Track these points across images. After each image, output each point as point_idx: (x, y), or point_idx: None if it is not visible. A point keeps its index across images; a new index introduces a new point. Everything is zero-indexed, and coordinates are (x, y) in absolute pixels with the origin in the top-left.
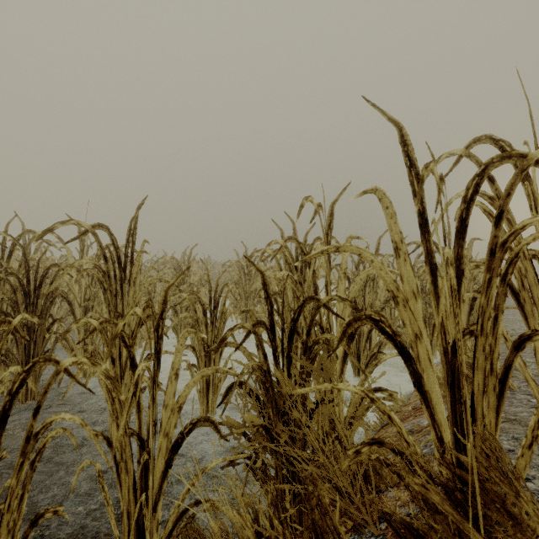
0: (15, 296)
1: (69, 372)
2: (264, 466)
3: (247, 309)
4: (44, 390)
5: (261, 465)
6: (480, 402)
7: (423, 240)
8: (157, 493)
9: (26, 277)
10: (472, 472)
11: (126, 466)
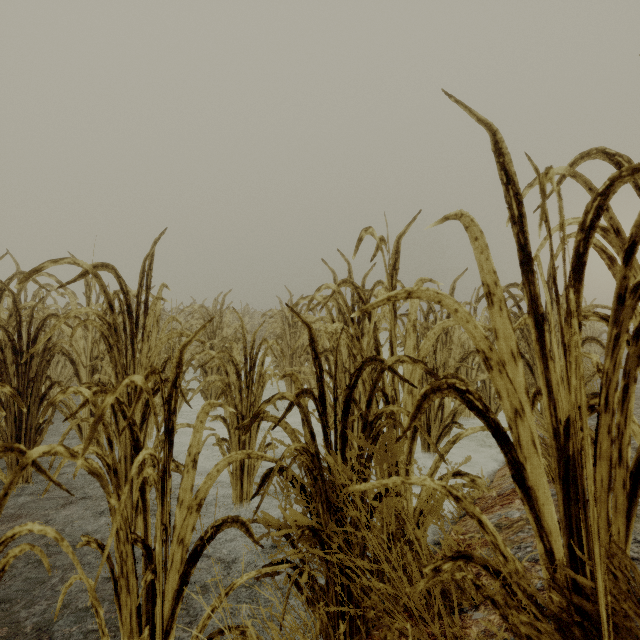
0: (2, 354)
1: (39, 466)
2: (310, 582)
3: (289, 373)
4: (4, 490)
5: (307, 580)
6: (604, 503)
7: (525, 282)
8: (168, 619)
9: (17, 330)
10: (595, 600)
11: (128, 584)
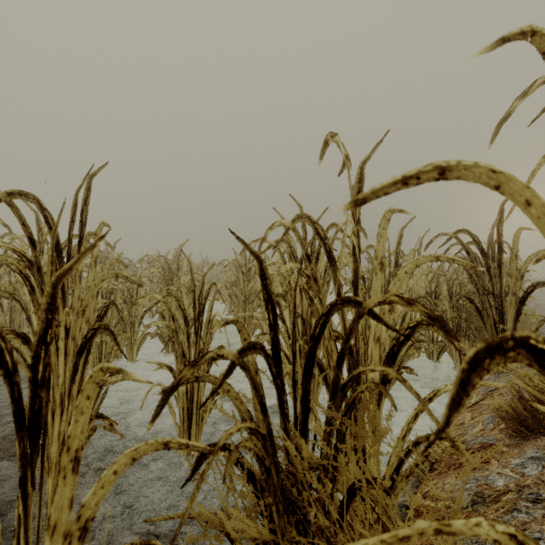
0: None
1: None
2: None
3: (233, 318)
4: None
5: None
6: None
7: None
8: None
9: None
10: None
11: None
